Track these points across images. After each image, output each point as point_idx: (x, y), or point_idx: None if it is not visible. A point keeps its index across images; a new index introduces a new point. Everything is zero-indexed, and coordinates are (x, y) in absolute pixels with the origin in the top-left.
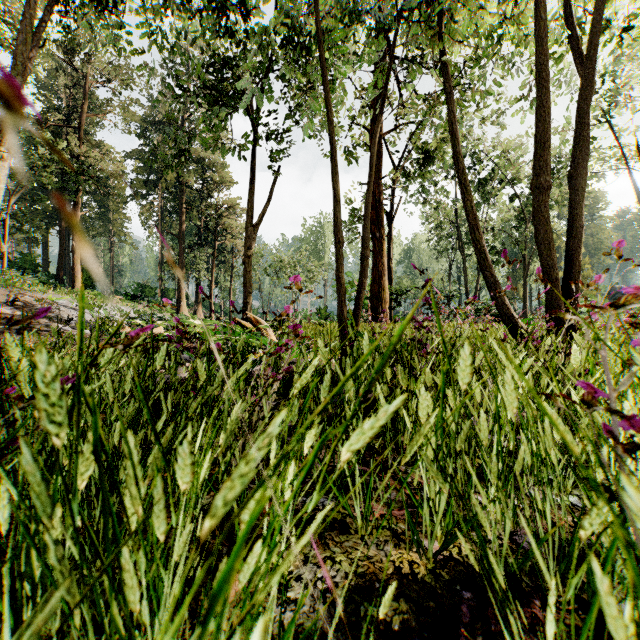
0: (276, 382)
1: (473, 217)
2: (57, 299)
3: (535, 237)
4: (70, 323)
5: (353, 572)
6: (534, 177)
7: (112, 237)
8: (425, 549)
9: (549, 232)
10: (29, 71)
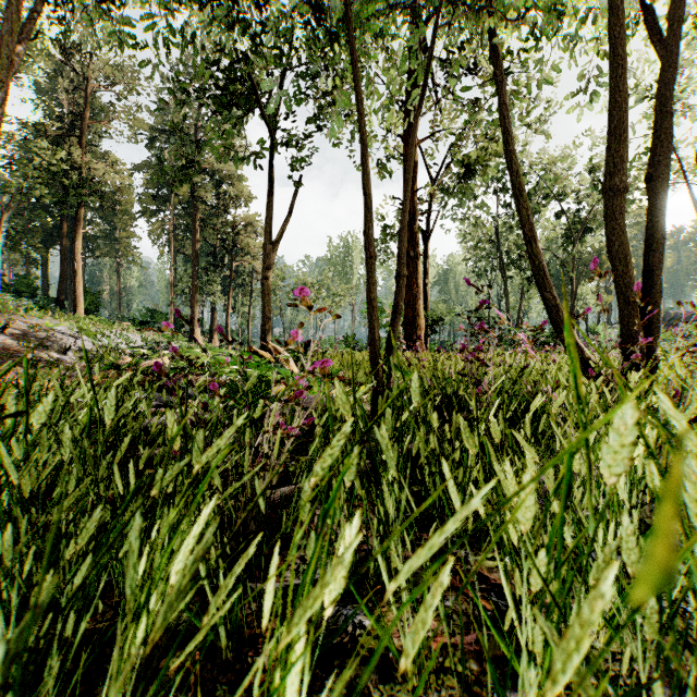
0: (288, 438)
1: (530, 228)
2: (54, 325)
3: (608, 250)
4: (68, 352)
5: None
6: (607, 177)
7: (119, 257)
8: None
9: (625, 244)
10: (17, 66)
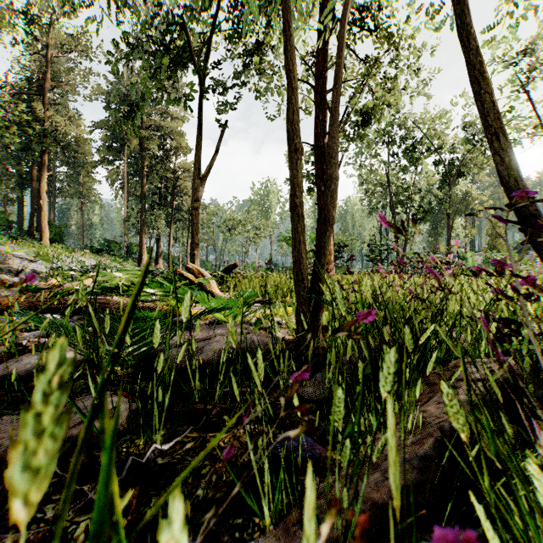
0: None
1: (495, 117)
2: (14, 251)
3: None
4: (20, 274)
5: None
6: None
7: (82, 198)
8: None
9: None
10: None
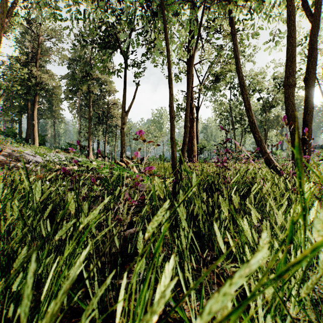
0: (131, 206)
1: (248, 103)
2: (24, 150)
3: (286, 114)
4: (30, 163)
5: None
6: (286, 79)
7: (54, 119)
8: None
9: (294, 111)
10: (5, 28)
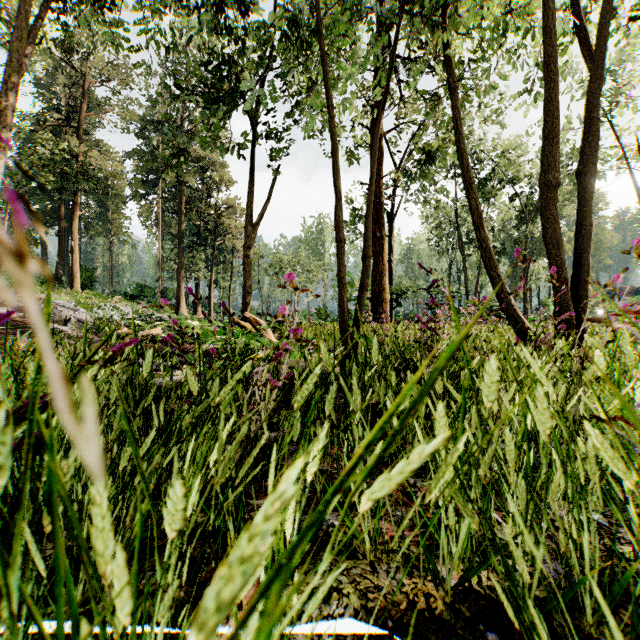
0: (276, 389)
1: (478, 215)
2: (55, 299)
3: (543, 236)
4: (68, 323)
5: (362, 607)
6: (542, 174)
7: (111, 237)
8: (441, 577)
9: (558, 231)
10: (25, 68)
